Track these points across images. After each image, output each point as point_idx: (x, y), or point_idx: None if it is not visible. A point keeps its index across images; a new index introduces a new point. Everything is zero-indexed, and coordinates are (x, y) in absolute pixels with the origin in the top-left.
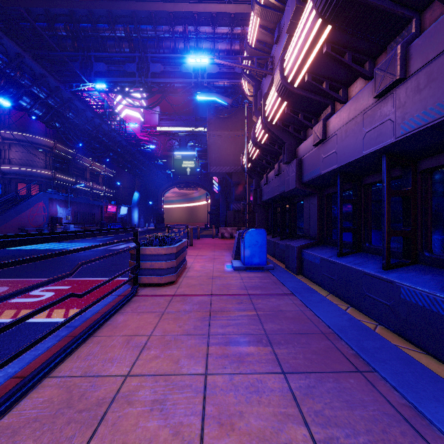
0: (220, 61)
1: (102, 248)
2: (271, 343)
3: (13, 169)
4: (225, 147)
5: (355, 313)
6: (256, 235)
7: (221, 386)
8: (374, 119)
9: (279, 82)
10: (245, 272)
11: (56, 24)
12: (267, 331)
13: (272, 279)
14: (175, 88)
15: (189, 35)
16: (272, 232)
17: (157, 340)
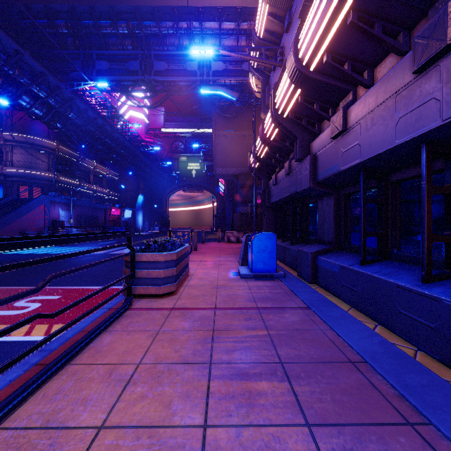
0: (225, 52)
1: (102, 252)
2: (288, 377)
3: (15, 172)
4: (232, 148)
5: (386, 334)
6: (265, 240)
7: (225, 448)
8: (411, 100)
9: (292, 65)
10: (254, 280)
11: (57, 21)
12: (282, 358)
13: (284, 289)
14: (179, 87)
15: (194, 31)
16: (282, 236)
17: (147, 371)
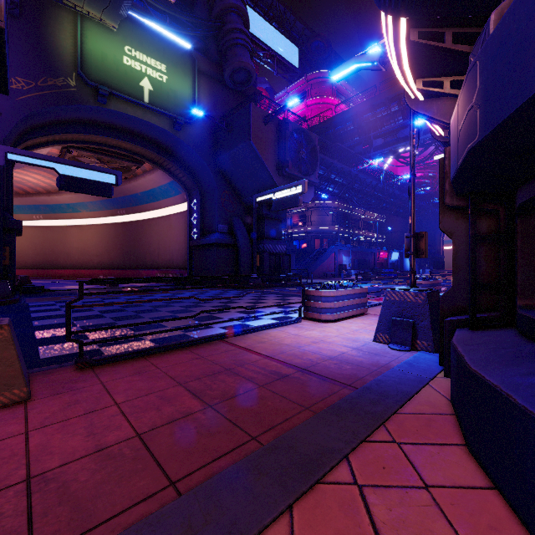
0: None
1: (383, 287)
2: None
3: (313, 229)
4: None
5: None
6: None
7: None
8: None
9: None
10: None
11: (347, 124)
12: None
13: None
14: None
15: None
16: None
17: None
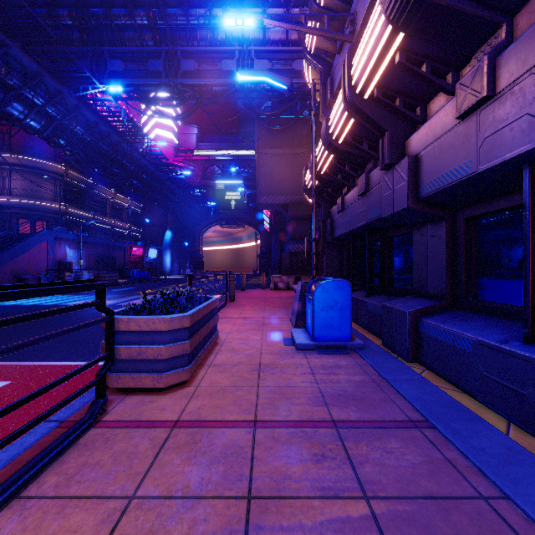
0: (272, 22)
1: (110, 303)
2: None
3: (13, 202)
4: (279, 170)
5: None
6: (333, 290)
7: None
8: None
9: None
10: (317, 354)
11: (58, 10)
12: None
13: (369, 373)
14: (213, 92)
15: None
16: (352, 282)
17: None
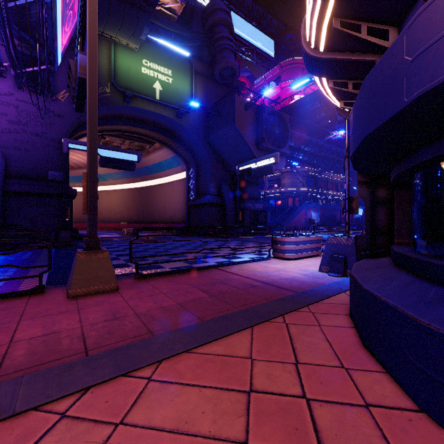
0: None
1: None
2: None
3: (287, 190)
4: None
5: None
6: None
7: None
8: None
9: None
10: None
11: (315, 103)
12: None
13: None
14: None
15: None
16: None
17: None
